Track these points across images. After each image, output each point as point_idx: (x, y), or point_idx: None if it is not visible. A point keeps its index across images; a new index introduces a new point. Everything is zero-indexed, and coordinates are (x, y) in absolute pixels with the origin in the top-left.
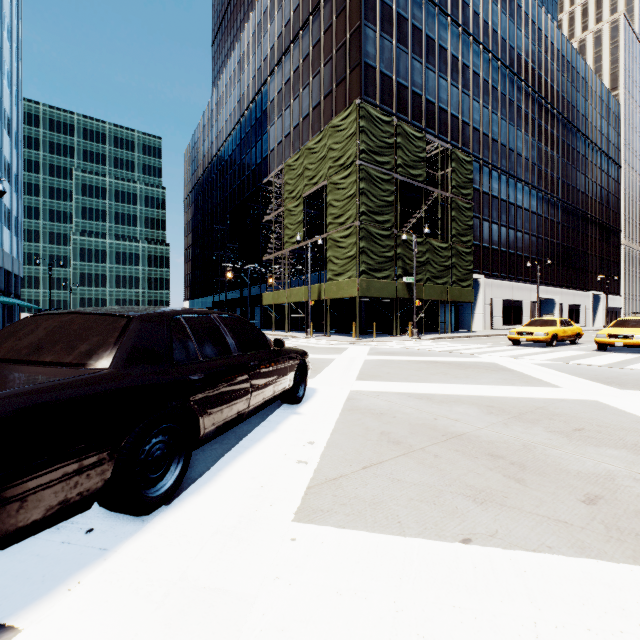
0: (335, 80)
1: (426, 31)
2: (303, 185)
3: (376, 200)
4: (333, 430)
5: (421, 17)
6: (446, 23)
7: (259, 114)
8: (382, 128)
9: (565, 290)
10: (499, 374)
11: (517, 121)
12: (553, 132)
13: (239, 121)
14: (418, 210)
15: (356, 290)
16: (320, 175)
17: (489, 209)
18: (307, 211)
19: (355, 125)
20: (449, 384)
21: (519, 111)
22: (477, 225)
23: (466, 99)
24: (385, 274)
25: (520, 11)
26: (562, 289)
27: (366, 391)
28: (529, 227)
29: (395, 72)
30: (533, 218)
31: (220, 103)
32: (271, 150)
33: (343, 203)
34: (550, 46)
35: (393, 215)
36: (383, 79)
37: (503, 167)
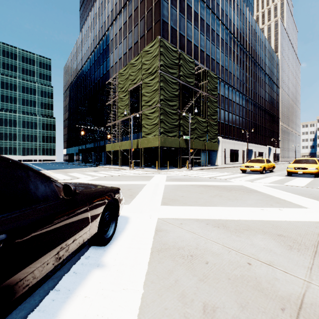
0: (146, 28)
1: (194, 8)
2: (128, 84)
3: (169, 93)
4: (140, 308)
5: (191, 1)
6: (204, 6)
7: (105, 47)
8: (172, 54)
9: (257, 145)
10: (254, 195)
11: (236, 61)
12: (252, 69)
13: (94, 50)
14: (191, 100)
15: (158, 143)
16: (138, 78)
17: (224, 104)
18: (131, 99)
19: (157, 50)
20: (230, 207)
21: (237, 56)
22: (218, 111)
23: (213, 47)
24: (174, 134)
25: (238, 7)
26: (256, 144)
27: (170, 218)
28: (241, 114)
29: (178, 27)
30: (243, 109)
31: (83, 40)
32: (111, 66)
33: (151, 94)
34: (250, 27)
35: (178, 102)
36: (172, 30)
37: (230, 83)
